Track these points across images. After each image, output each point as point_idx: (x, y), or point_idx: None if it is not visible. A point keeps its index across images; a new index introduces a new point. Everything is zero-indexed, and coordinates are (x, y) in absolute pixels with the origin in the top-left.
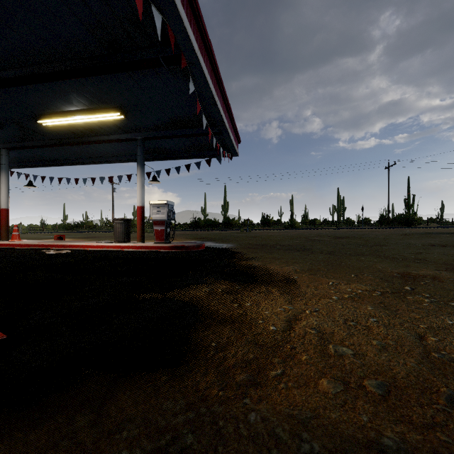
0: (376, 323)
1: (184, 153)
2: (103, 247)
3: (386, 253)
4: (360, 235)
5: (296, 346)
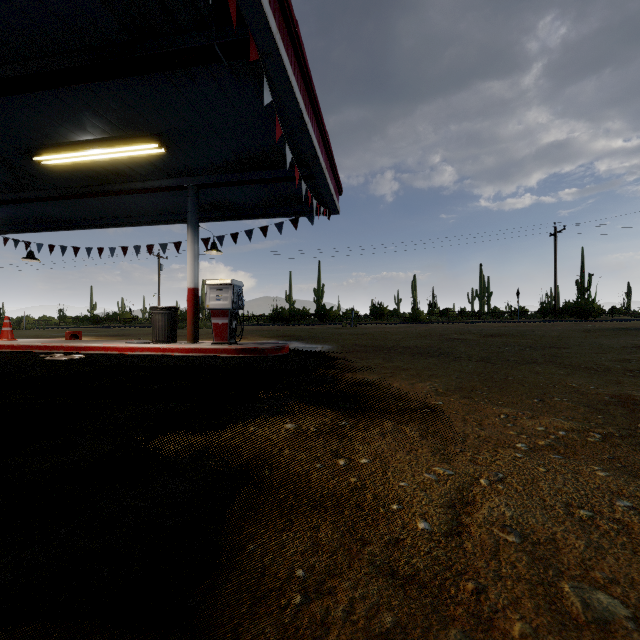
0: (635, 515)
1: (259, 210)
2: (136, 349)
3: (572, 360)
4: (520, 331)
5: (487, 585)
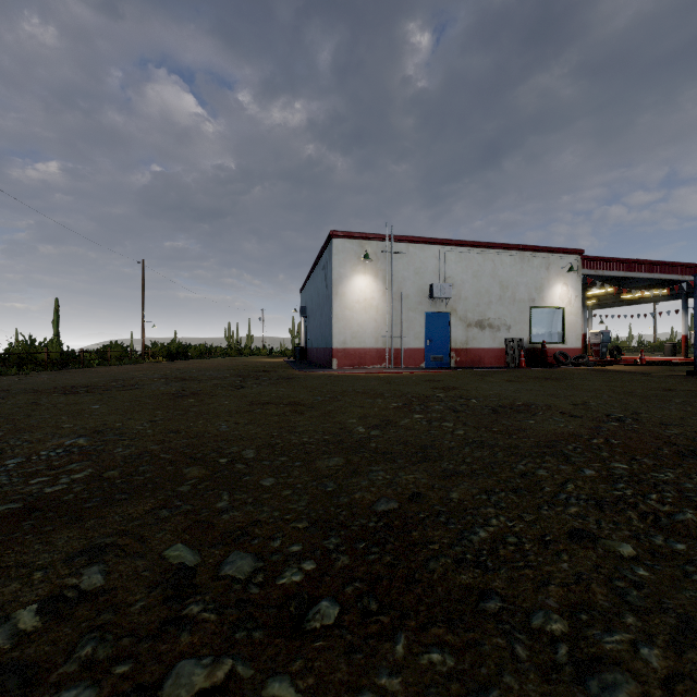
0: None
1: None
2: (657, 359)
3: None
4: None
5: None
